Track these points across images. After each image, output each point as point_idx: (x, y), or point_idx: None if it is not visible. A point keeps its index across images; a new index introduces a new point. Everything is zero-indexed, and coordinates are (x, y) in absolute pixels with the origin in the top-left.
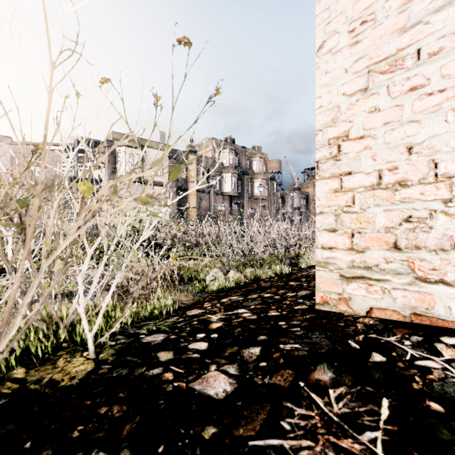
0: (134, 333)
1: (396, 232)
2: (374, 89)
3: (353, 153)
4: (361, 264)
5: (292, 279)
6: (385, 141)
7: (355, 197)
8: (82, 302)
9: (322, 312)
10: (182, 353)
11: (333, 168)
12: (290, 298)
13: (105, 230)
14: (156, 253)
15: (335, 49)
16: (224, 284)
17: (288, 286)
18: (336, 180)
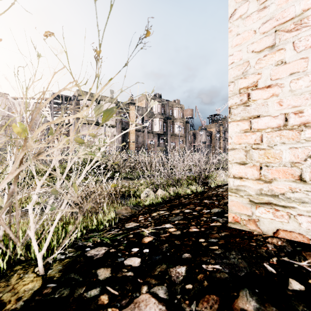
0: (81, 245)
1: (301, 166)
2: (280, 45)
3: (261, 99)
4: (268, 192)
5: (205, 197)
6: (291, 89)
7: (263, 136)
8: (32, 227)
9: (234, 230)
10: (118, 271)
11: (243, 112)
12: (205, 214)
13: (53, 165)
14: (105, 175)
15: (245, 15)
16: (154, 200)
17: (203, 204)
18: (246, 123)
